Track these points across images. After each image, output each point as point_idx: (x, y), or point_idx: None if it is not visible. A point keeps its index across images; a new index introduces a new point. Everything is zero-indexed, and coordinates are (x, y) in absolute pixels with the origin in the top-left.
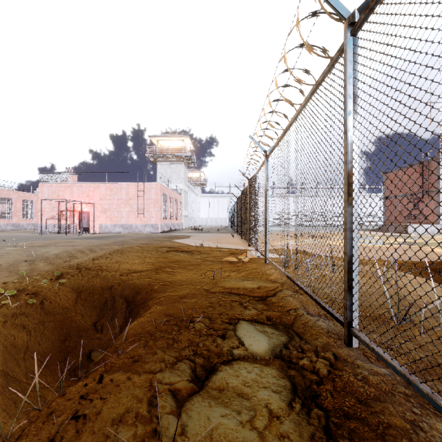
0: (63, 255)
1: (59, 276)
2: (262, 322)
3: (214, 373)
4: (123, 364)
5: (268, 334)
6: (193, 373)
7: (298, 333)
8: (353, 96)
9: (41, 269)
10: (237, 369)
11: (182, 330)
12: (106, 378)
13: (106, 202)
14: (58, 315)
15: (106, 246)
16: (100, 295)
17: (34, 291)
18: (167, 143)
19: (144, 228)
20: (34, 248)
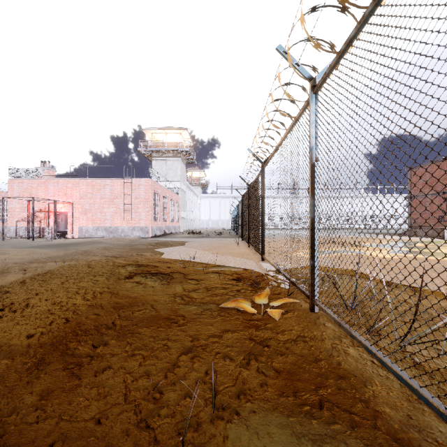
0: None
1: None
2: None
3: None
4: None
5: None
6: None
7: None
8: None
9: None
10: None
11: None
12: None
13: (86, 201)
14: None
15: (38, 263)
16: None
17: None
18: (163, 137)
19: (132, 232)
20: None
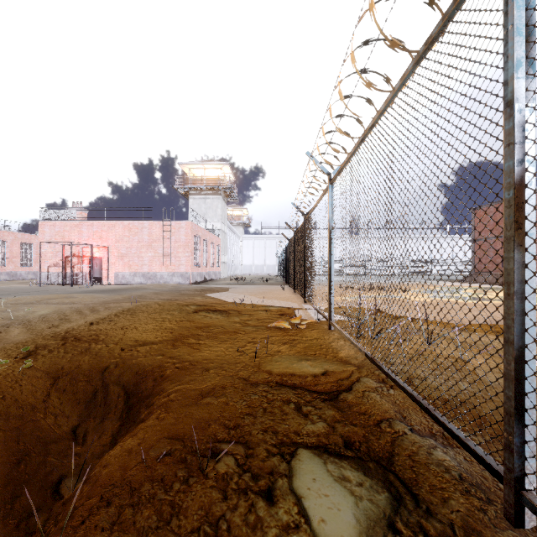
0: (52, 317)
1: (31, 352)
2: (338, 453)
3: None
4: None
5: (352, 488)
6: None
7: (406, 483)
8: (526, 30)
9: (10, 340)
10: None
11: (192, 480)
12: None
13: (123, 245)
14: (13, 420)
15: (114, 303)
16: (87, 382)
17: None
18: (201, 172)
19: (171, 279)
20: (17, 307)
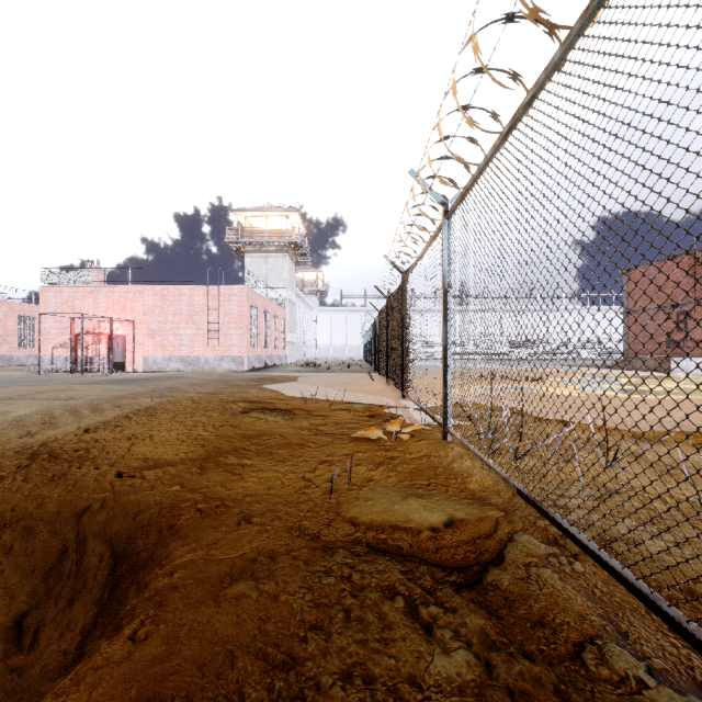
0: (32, 421)
1: None
2: None
3: None
4: None
5: None
6: None
7: None
8: None
9: None
10: None
11: None
12: None
13: (154, 318)
14: None
15: (128, 399)
16: (51, 534)
17: None
18: (261, 222)
19: (220, 364)
20: None
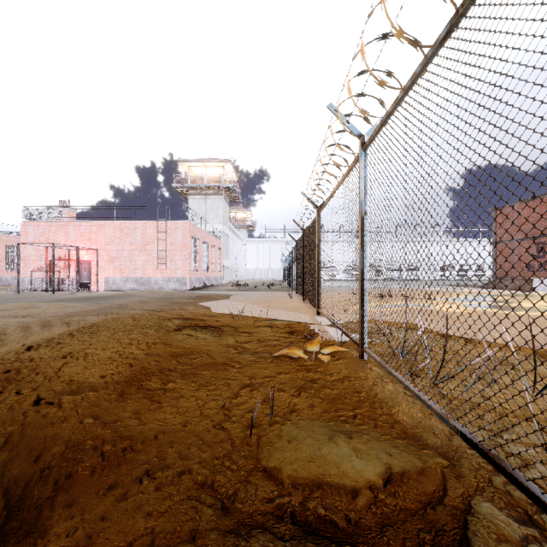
0: None
1: None
2: None
3: None
4: None
5: None
6: None
7: None
8: None
9: None
10: None
11: None
12: None
13: (113, 247)
14: None
15: (78, 316)
16: None
17: None
18: (202, 170)
19: (167, 284)
20: None
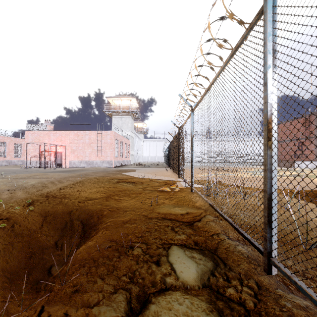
0: (38, 185)
1: (30, 203)
2: (191, 247)
3: (148, 305)
4: (65, 295)
5: (196, 260)
6: (127, 306)
7: (222, 258)
8: (273, 52)
9: (18, 197)
10: (169, 301)
11: (122, 256)
12: (45, 312)
13: (74, 144)
14: (25, 237)
15: (71, 178)
16: (61, 218)
17: (8, 216)
18: (119, 102)
19: (102, 164)
20: (17, 180)
